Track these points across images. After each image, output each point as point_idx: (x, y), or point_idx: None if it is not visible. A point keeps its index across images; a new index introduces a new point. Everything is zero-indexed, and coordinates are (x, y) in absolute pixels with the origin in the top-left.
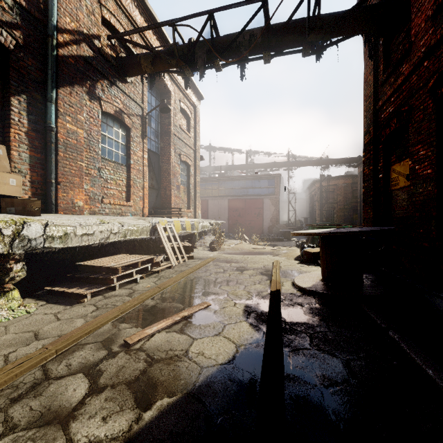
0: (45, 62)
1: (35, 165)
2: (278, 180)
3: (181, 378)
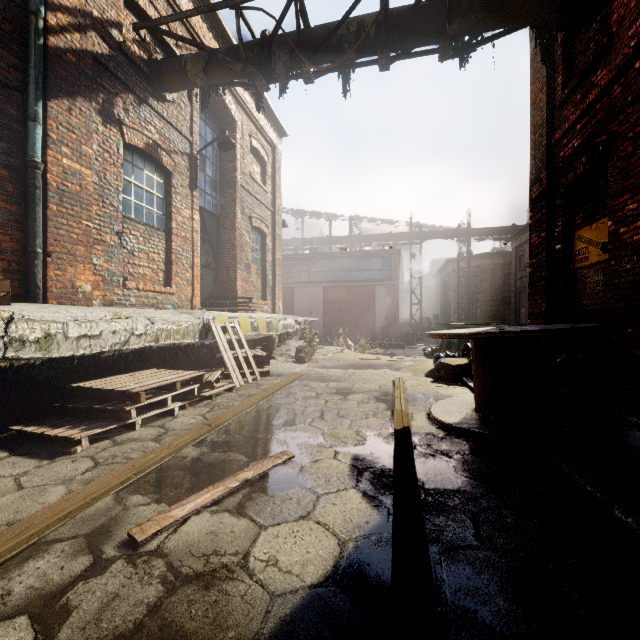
0: (25, 56)
1: (7, 223)
2: (397, 258)
3: (229, 624)
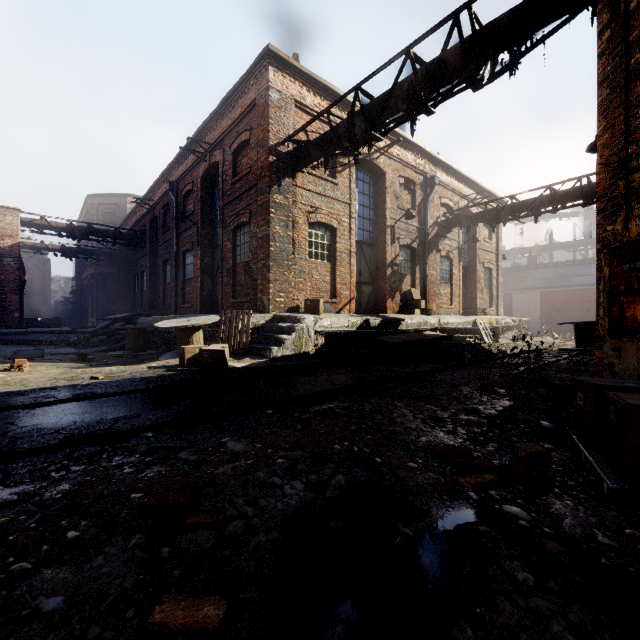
0: (423, 246)
1: (421, 293)
2: None
3: None
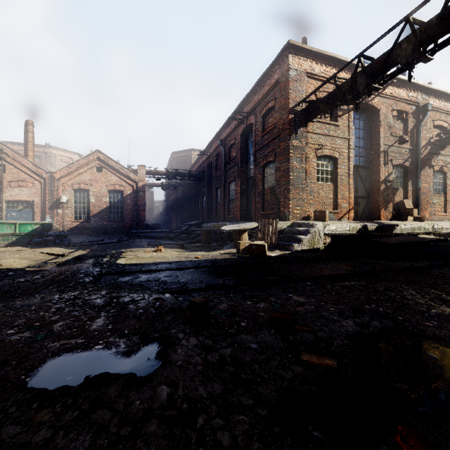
0: (415, 164)
1: (413, 203)
2: None
3: None
